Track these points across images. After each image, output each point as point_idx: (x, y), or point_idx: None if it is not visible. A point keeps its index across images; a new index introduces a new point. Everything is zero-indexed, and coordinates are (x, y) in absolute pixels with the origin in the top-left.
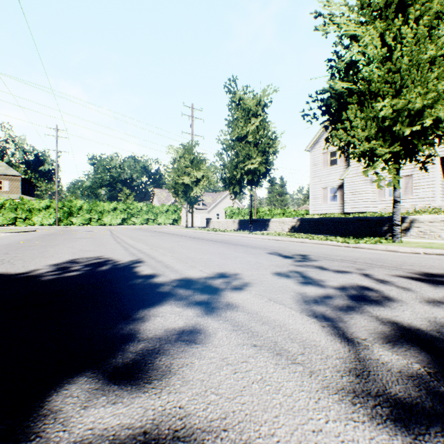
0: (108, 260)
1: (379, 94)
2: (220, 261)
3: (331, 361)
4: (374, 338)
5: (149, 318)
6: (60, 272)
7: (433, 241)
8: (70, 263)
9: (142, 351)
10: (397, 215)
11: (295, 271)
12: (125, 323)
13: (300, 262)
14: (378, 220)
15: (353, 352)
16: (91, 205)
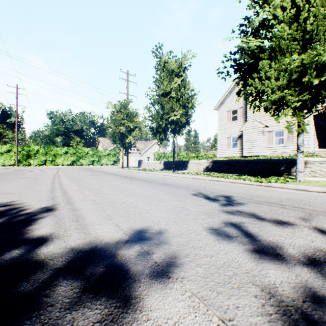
0: (14, 208)
1: (287, 52)
2: (144, 206)
3: None
4: None
5: None
6: None
7: (325, 179)
8: None
9: None
10: (300, 157)
11: (230, 224)
12: None
13: (228, 207)
14: (276, 161)
15: None
16: (46, 150)
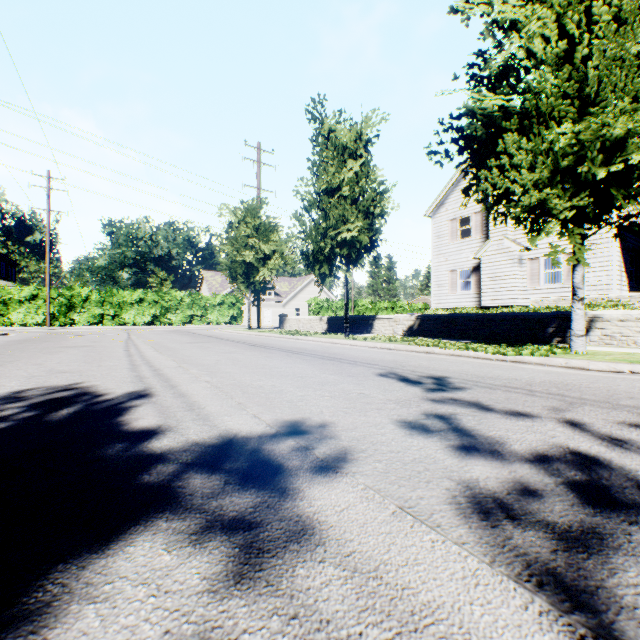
0: (85, 393)
1: (552, 117)
2: (295, 392)
3: None
4: None
5: (63, 609)
6: None
7: (628, 350)
8: (3, 400)
9: None
10: (578, 310)
11: (435, 415)
12: None
13: (437, 393)
14: (540, 317)
15: None
16: (103, 295)
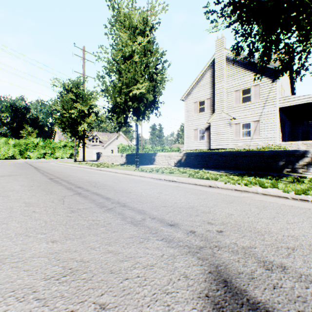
0: None
1: None
2: None
3: None
4: None
5: None
6: None
7: None
8: None
9: None
10: None
11: None
12: None
13: None
14: (273, 154)
15: None
16: None
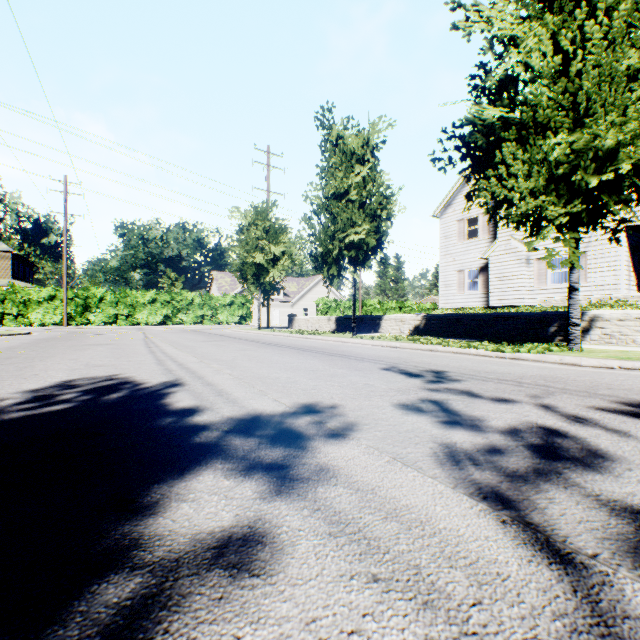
0: (125, 382)
1: (549, 127)
2: (308, 382)
3: (545, 624)
4: (612, 554)
5: (167, 504)
6: (35, 406)
7: (625, 348)
8: (60, 387)
9: (132, 601)
10: (574, 309)
11: (429, 400)
12: (117, 519)
13: (434, 384)
14: (542, 317)
15: (583, 594)
16: (117, 295)
